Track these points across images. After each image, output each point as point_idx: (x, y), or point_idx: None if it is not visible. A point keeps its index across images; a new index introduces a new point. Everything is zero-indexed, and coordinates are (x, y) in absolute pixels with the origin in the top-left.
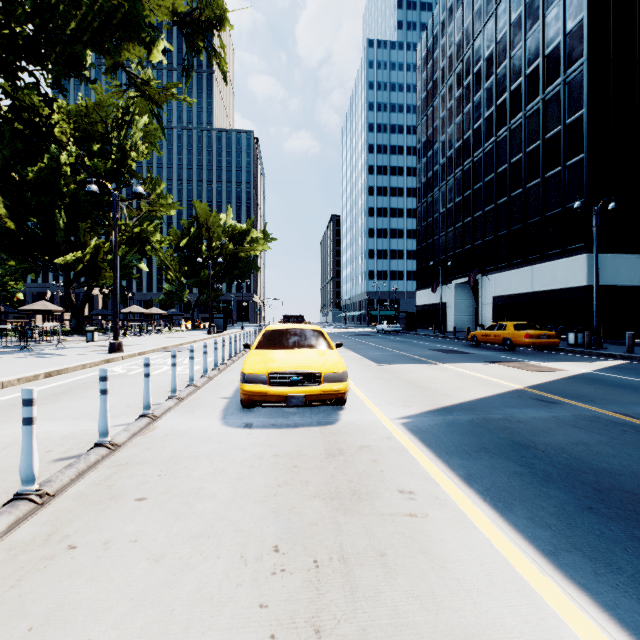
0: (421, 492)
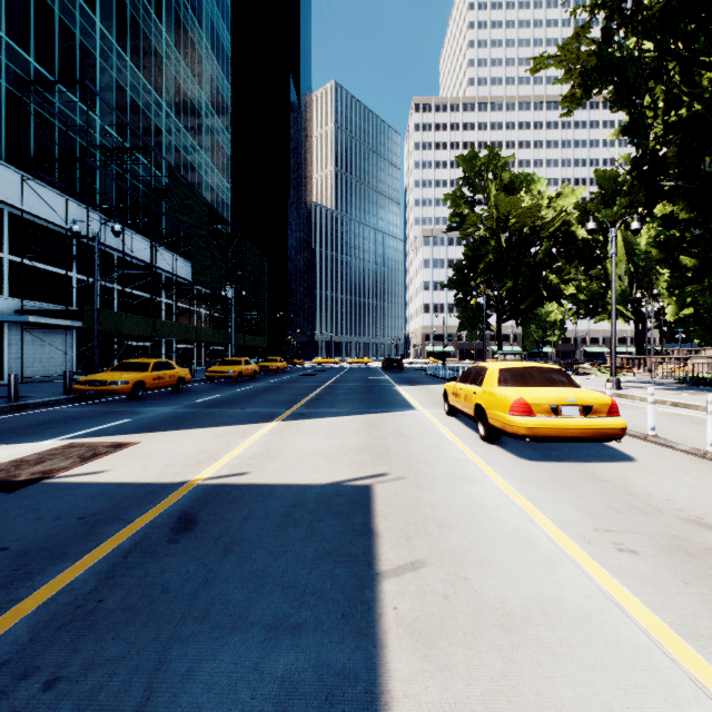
0: (421, 401)
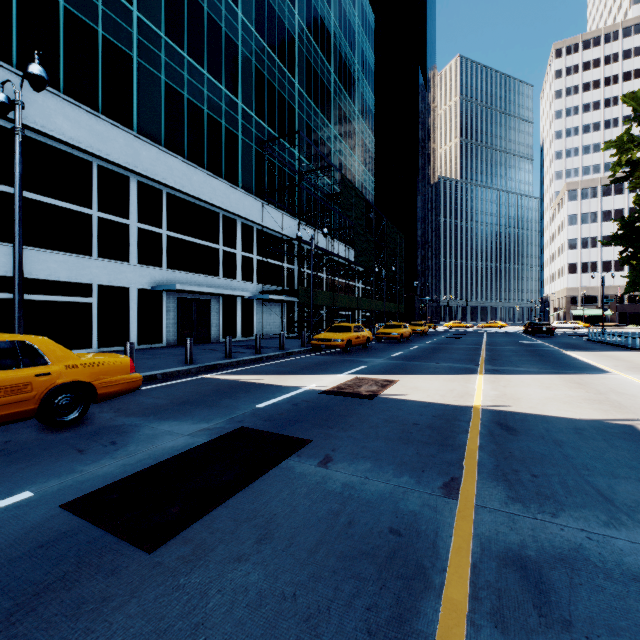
0: (611, 366)
